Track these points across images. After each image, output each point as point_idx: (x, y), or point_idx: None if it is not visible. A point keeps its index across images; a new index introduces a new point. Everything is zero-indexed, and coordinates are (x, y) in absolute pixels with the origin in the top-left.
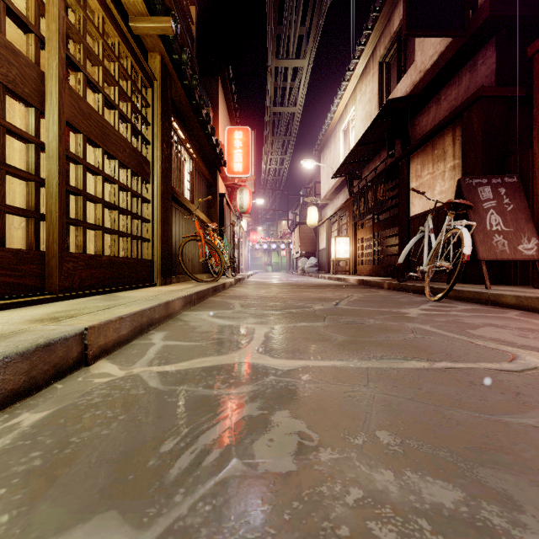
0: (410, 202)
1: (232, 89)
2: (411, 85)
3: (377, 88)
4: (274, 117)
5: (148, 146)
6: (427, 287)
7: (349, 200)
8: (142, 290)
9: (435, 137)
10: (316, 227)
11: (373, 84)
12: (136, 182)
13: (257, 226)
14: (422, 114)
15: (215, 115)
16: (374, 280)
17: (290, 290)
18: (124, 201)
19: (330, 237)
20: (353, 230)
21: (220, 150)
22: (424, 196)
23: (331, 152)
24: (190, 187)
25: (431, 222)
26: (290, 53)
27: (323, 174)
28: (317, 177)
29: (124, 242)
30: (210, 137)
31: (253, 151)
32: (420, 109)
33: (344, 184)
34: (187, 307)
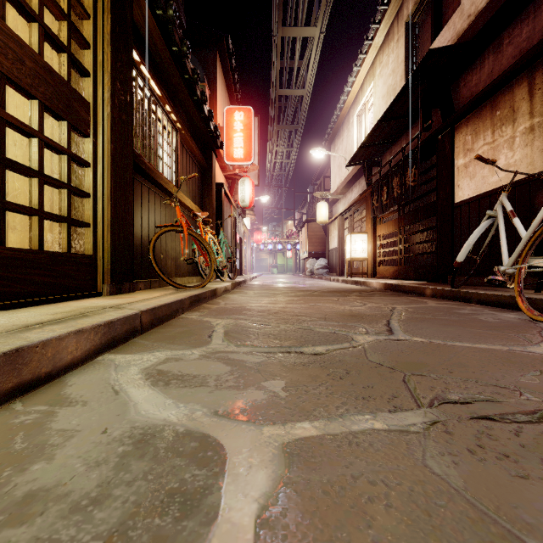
0: (455, 185)
1: (232, 65)
2: (454, 37)
3: (404, 54)
4: (279, 104)
5: (87, 80)
6: (521, 298)
7: (366, 191)
8: (50, 307)
9: (497, 93)
10: (325, 225)
11: (398, 51)
12: (73, 137)
13: (261, 225)
14: (471, 72)
15: (212, 93)
16: (409, 285)
17: (302, 299)
18: (58, 169)
19: (342, 236)
20: (371, 225)
21: (214, 126)
22: (477, 175)
23: (343, 140)
24: (173, 165)
25: (508, 202)
26: (298, 20)
27: (334, 167)
28: (325, 172)
29: (58, 230)
30: (201, 107)
31: (256, 139)
32: (466, 67)
33: (359, 175)
34: (117, 342)
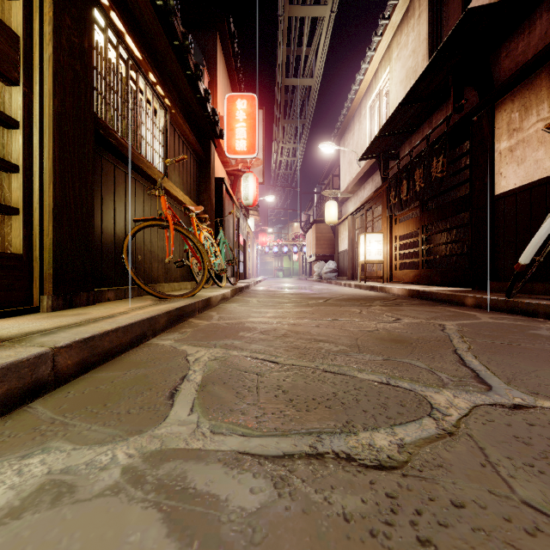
0: (496, 173)
1: (235, 50)
2: None
3: (427, 31)
4: (286, 97)
5: (15, 3)
6: None
7: (382, 187)
8: None
9: None
10: (334, 226)
11: (420, 28)
12: None
13: (266, 226)
14: (516, 38)
15: (211, 79)
16: (442, 292)
17: (316, 311)
18: None
19: (353, 237)
20: (387, 225)
21: (212, 110)
22: (527, 159)
23: (354, 134)
24: (161, 149)
25: None
26: None
27: (344, 164)
28: (333, 171)
29: None
30: (196, 86)
31: (261, 133)
32: (508, 34)
33: (372, 171)
34: None
